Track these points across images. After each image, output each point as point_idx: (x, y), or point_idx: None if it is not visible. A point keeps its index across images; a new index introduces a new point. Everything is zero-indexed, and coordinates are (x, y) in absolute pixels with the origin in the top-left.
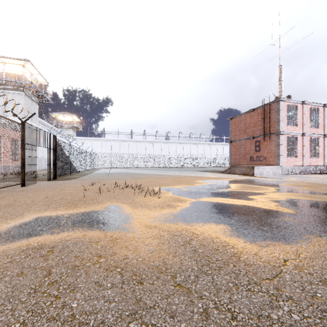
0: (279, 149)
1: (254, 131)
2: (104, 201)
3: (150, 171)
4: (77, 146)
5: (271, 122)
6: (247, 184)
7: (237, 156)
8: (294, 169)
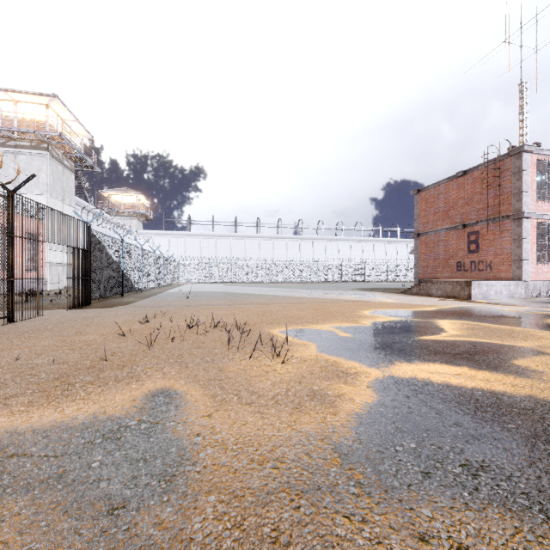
0: (521, 248)
1: (466, 213)
2: (147, 373)
3: (268, 290)
4: (144, 246)
5: (502, 196)
6: (475, 320)
7: (430, 261)
8: (549, 287)
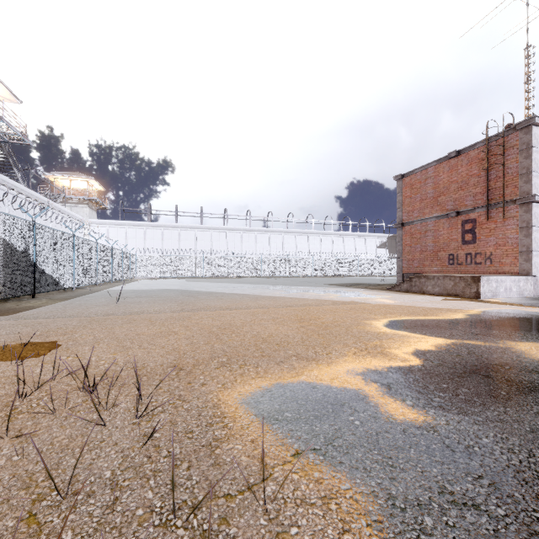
0: (531, 238)
1: (460, 198)
2: None
3: (234, 287)
4: (97, 237)
5: (505, 177)
6: None
7: (416, 253)
8: None
